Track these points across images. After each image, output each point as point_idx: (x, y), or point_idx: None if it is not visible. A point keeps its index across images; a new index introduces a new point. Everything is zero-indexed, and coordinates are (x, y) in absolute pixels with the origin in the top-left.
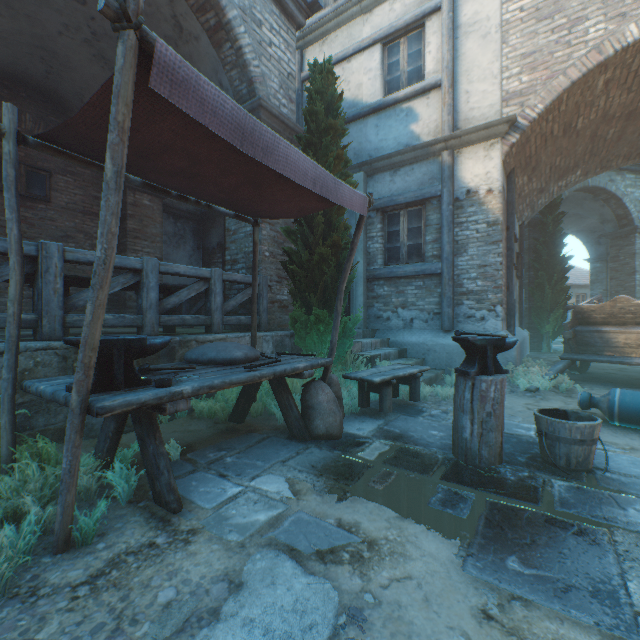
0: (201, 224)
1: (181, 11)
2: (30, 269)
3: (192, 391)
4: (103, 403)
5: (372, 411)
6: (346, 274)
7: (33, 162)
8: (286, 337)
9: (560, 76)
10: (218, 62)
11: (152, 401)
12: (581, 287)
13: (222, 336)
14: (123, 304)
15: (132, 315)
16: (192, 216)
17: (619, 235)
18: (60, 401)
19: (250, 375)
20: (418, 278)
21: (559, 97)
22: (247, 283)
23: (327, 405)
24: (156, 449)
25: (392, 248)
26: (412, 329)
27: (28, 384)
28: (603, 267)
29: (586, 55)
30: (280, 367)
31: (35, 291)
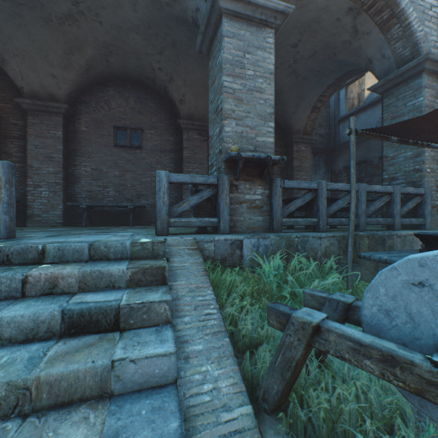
0: (329, 155)
1: (359, 21)
2: (313, 196)
3: None
4: None
5: None
6: None
7: None
8: None
9: None
10: (383, 42)
11: None
12: None
13: (410, 232)
14: None
15: None
16: (323, 151)
17: None
18: None
19: None
20: None
21: None
22: (415, 194)
23: None
24: None
25: None
26: None
27: (366, 255)
28: None
29: None
30: None
31: (313, 207)
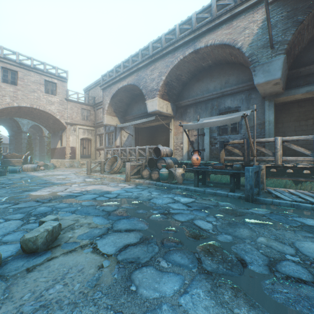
0: None
1: None
2: None
3: None
4: None
5: None
6: None
7: None
8: None
9: (1, 105)
10: None
11: None
12: (6, 144)
13: None
14: None
15: None
16: None
17: (18, 132)
18: None
19: None
20: None
21: (0, 109)
22: None
23: None
24: None
25: None
26: None
27: None
28: (14, 139)
29: (7, 104)
30: None
31: None
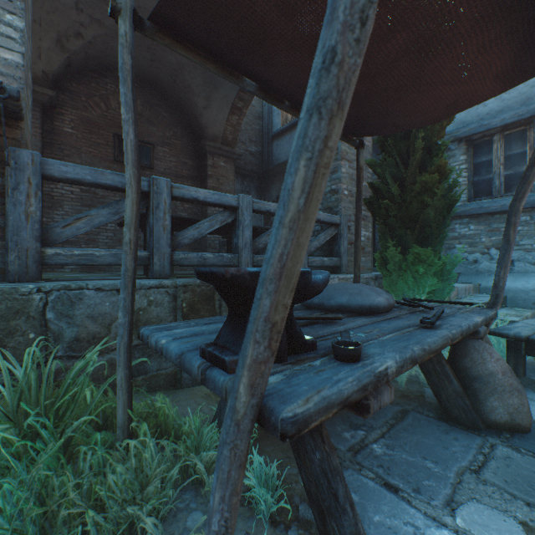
0: (262, 181)
1: None
2: (143, 206)
3: (395, 369)
4: (291, 408)
5: (526, 381)
6: (527, 186)
7: (142, 138)
8: (370, 280)
9: None
10: None
11: (354, 394)
12: None
13: None
14: (204, 251)
15: (229, 254)
16: (255, 175)
17: None
18: (192, 373)
19: (442, 336)
20: (522, 212)
21: None
22: (328, 223)
23: (503, 378)
24: (326, 461)
25: (480, 181)
26: (512, 273)
27: (145, 333)
28: None
29: None
30: (459, 322)
31: (147, 228)
